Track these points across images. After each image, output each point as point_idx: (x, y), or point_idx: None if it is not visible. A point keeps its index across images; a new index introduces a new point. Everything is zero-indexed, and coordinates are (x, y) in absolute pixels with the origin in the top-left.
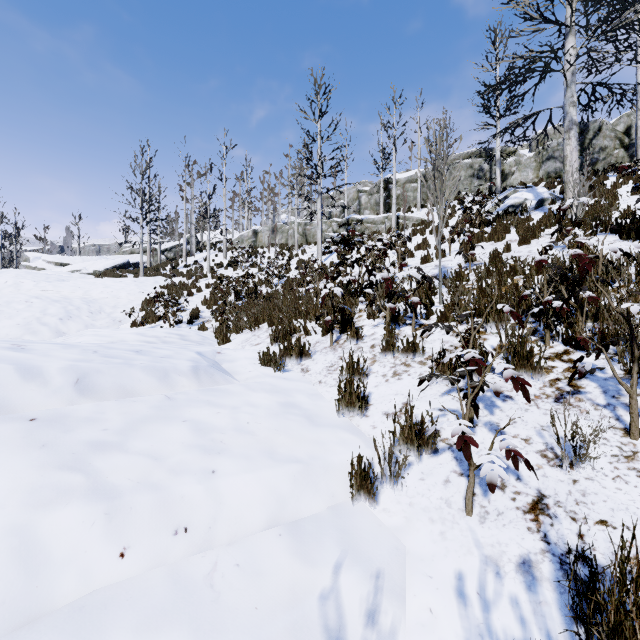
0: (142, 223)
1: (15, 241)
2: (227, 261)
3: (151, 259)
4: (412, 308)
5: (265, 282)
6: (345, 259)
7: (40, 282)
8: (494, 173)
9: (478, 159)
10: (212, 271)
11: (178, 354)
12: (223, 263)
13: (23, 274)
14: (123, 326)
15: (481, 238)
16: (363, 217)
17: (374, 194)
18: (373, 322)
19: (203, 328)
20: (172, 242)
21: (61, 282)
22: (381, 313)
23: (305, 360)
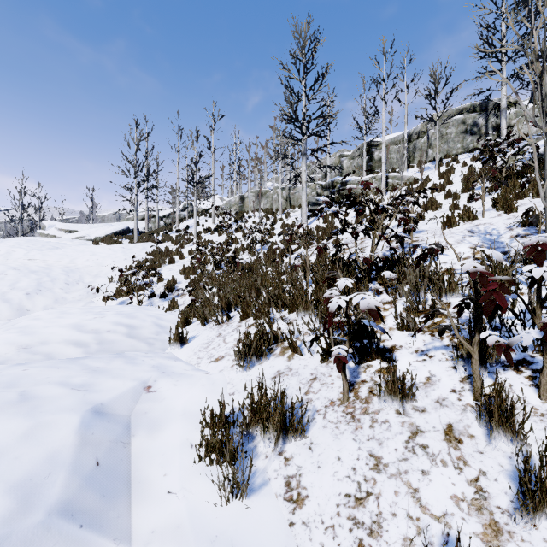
0: (136, 192)
1: (39, 211)
2: (215, 226)
3: (151, 225)
4: (543, 344)
5: (247, 248)
6: (345, 225)
7: (31, 251)
8: (490, 127)
9: (471, 114)
10: (198, 236)
11: (25, 440)
12: (210, 228)
13: (22, 242)
14: (96, 299)
15: (522, 193)
16: (348, 179)
17: (356, 158)
18: (414, 341)
19: (173, 305)
20: (170, 209)
21: (52, 250)
22: (420, 318)
23: (293, 441)
